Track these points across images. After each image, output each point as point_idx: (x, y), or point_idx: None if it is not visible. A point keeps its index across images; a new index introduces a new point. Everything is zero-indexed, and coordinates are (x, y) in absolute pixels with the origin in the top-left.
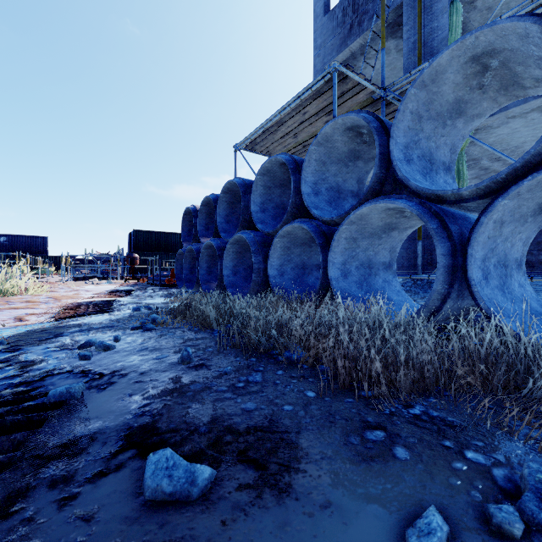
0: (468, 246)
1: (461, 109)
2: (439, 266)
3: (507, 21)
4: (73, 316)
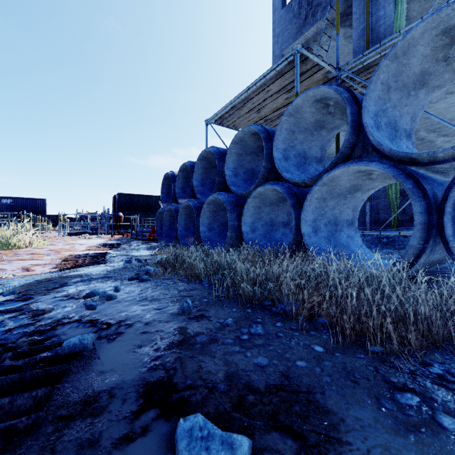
0: (446, 205)
1: (424, 81)
2: (415, 223)
3: None
4: (73, 267)
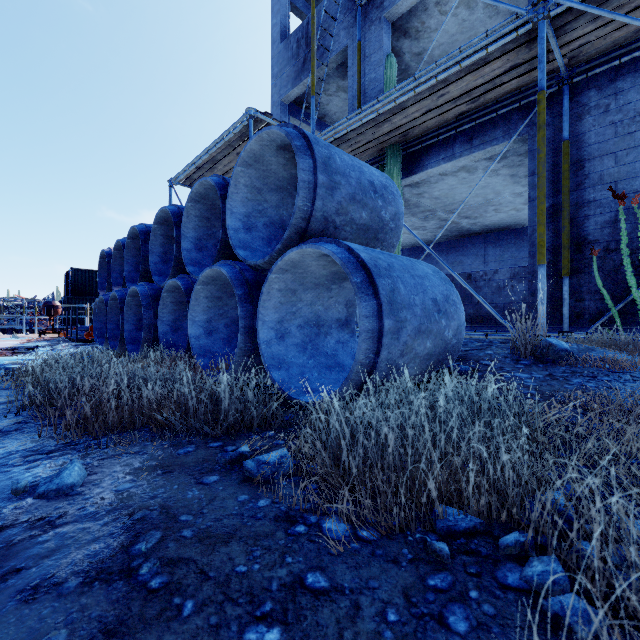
0: (257, 311)
1: None
2: (240, 327)
3: (276, 129)
4: None
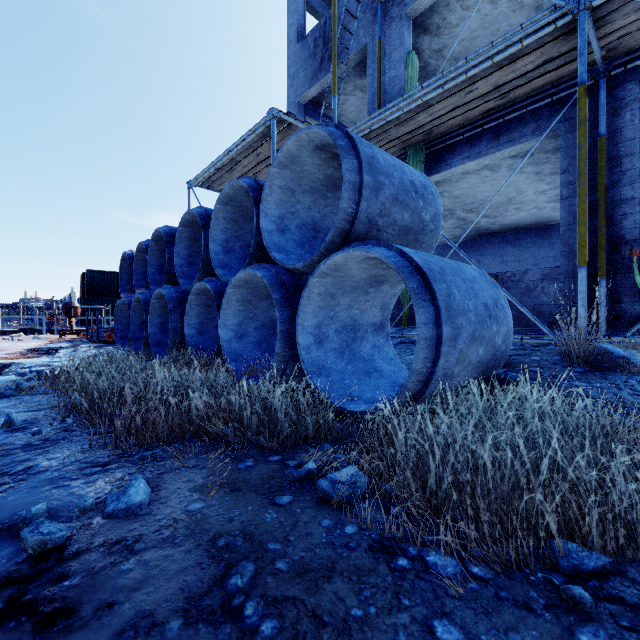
0: (297, 316)
1: (337, 184)
2: (278, 332)
3: (317, 128)
4: None
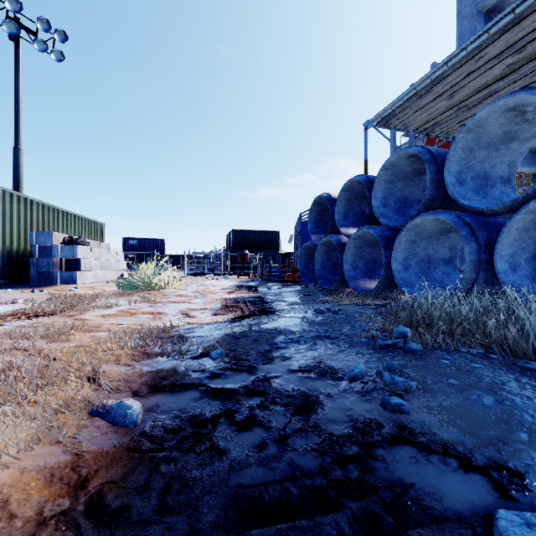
0: None
1: None
2: None
3: None
4: (246, 315)
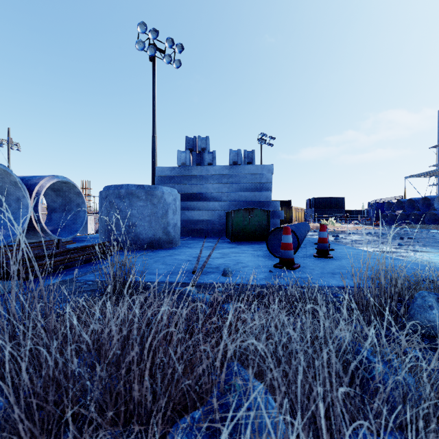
0: None
1: None
2: None
3: None
4: None
